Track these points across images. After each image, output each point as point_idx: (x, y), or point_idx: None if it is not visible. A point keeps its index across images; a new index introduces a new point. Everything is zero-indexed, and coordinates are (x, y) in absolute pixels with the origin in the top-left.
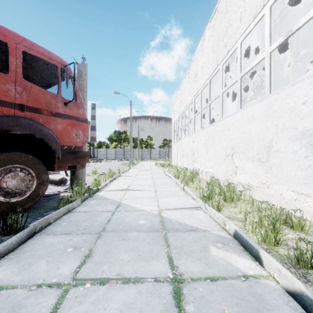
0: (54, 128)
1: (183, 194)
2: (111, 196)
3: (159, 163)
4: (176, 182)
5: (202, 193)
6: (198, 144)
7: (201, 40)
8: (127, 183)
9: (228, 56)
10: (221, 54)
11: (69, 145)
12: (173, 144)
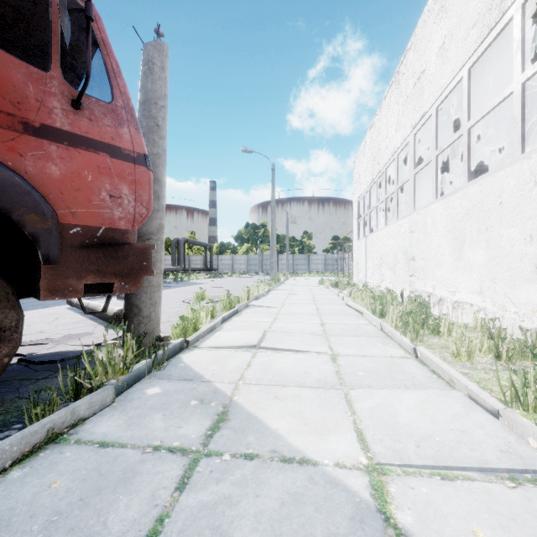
0: (36, 172)
1: (423, 376)
2: (211, 370)
3: (326, 279)
4: (383, 328)
5: (510, 387)
6: (426, 234)
7: None
8: (262, 324)
9: None
10: None
11: (87, 223)
12: (357, 242)
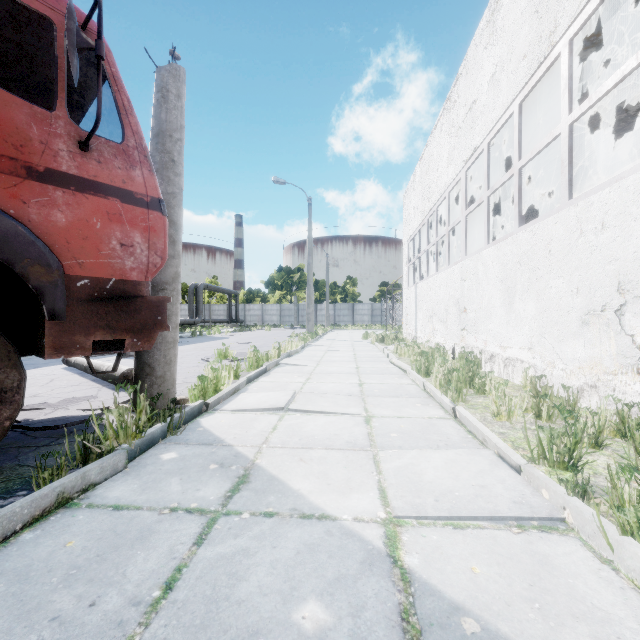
0: (41, 220)
1: (458, 436)
2: (233, 434)
3: (372, 333)
4: (425, 388)
5: (537, 444)
6: (478, 284)
7: (490, 5)
8: (293, 385)
9: (597, 1)
10: (566, 5)
11: (96, 275)
12: (406, 290)
